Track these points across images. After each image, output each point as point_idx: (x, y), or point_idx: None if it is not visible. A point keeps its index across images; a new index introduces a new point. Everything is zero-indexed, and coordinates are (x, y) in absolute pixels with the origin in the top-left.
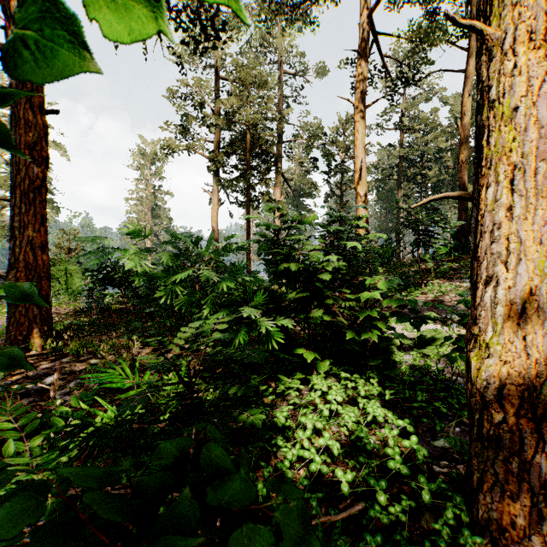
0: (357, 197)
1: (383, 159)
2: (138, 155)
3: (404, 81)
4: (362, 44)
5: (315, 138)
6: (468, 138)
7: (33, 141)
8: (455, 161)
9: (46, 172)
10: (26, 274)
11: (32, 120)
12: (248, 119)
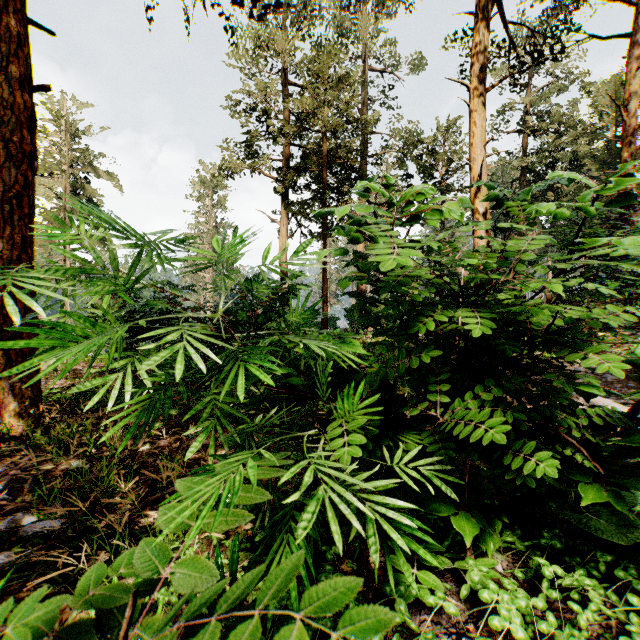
0: (475, 216)
1: (498, 172)
2: (198, 183)
3: (539, 55)
4: (482, 1)
5: (409, 149)
6: (635, 129)
7: (9, 128)
8: (598, 171)
9: (30, 174)
10: (0, 323)
11: (8, 98)
12: (324, 122)
